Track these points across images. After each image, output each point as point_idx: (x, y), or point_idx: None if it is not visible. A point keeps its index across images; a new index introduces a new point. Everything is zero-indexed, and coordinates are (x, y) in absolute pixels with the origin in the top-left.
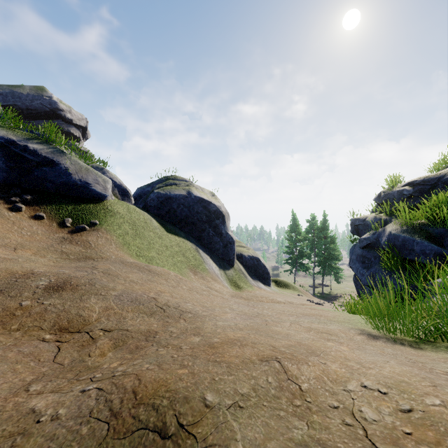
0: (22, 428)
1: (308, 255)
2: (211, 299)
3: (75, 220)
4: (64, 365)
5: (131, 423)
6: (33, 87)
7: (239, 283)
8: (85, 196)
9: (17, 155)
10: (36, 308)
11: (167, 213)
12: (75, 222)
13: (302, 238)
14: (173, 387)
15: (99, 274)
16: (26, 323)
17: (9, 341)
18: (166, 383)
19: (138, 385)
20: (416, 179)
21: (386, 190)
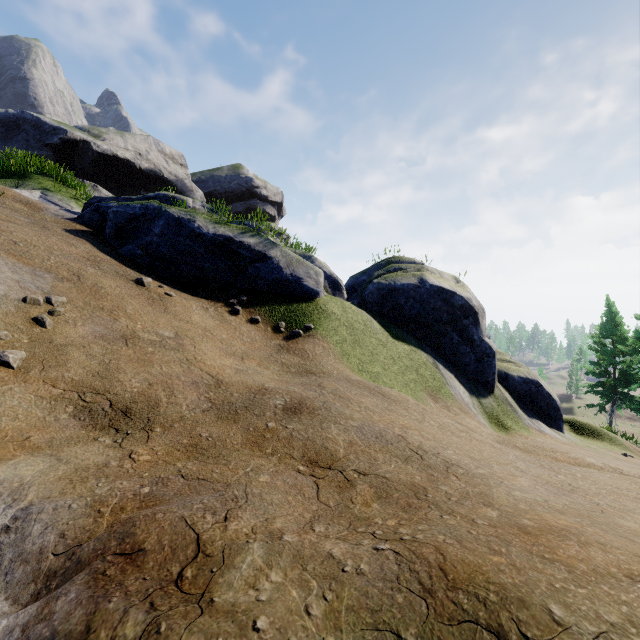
0: (330, 572)
1: None
2: (477, 447)
3: (289, 323)
4: (331, 507)
5: (452, 608)
6: (231, 166)
7: (504, 420)
8: (297, 293)
9: (233, 252)
10: (282, 432)
11: (391, 311)
12: (288, 327)
13: (629, 348)
14: (496, 579)
15: (329, 395)
16: (277, 448)
17: (270, 467)
18: (481, 571)
19: (444, 561)
20: None
21: None
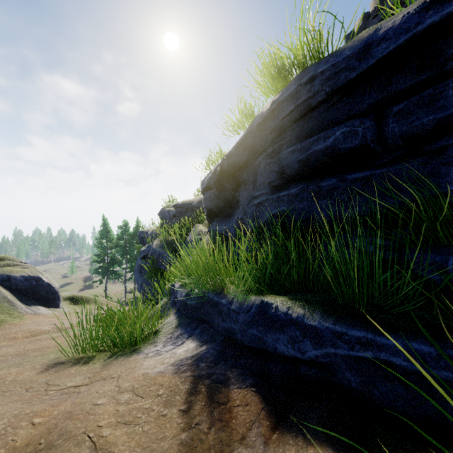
0: None
1: (119, 262)
2: None
3: None
4: None
5: None
6: None
7: None
8: None
9: None
10: None
11: None
12: None
13: (113, 245)
14: None
15: None
16: None
17: None
18: None
19: None
20: (178, 203)
21: (164, 208)
